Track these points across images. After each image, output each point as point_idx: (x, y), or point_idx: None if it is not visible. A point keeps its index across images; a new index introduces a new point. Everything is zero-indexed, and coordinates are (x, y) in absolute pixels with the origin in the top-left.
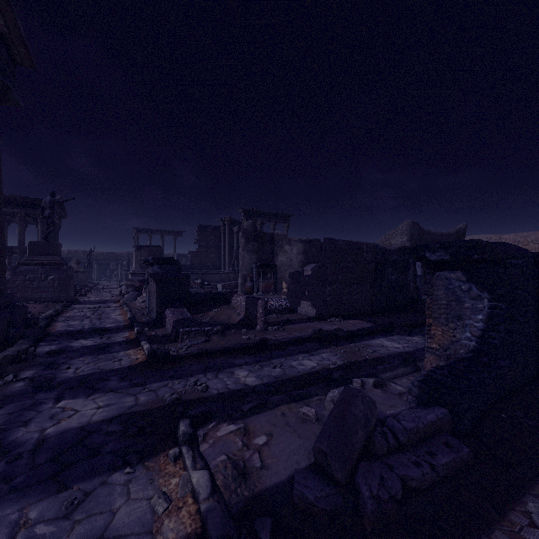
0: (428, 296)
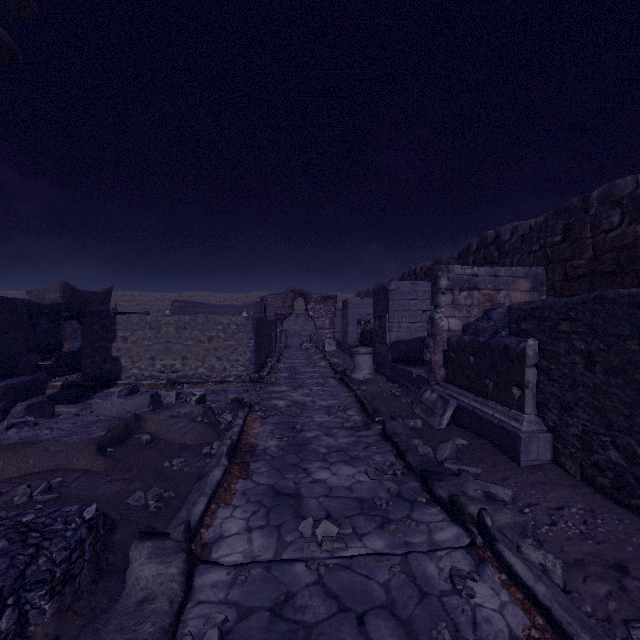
0: (64, 331)
